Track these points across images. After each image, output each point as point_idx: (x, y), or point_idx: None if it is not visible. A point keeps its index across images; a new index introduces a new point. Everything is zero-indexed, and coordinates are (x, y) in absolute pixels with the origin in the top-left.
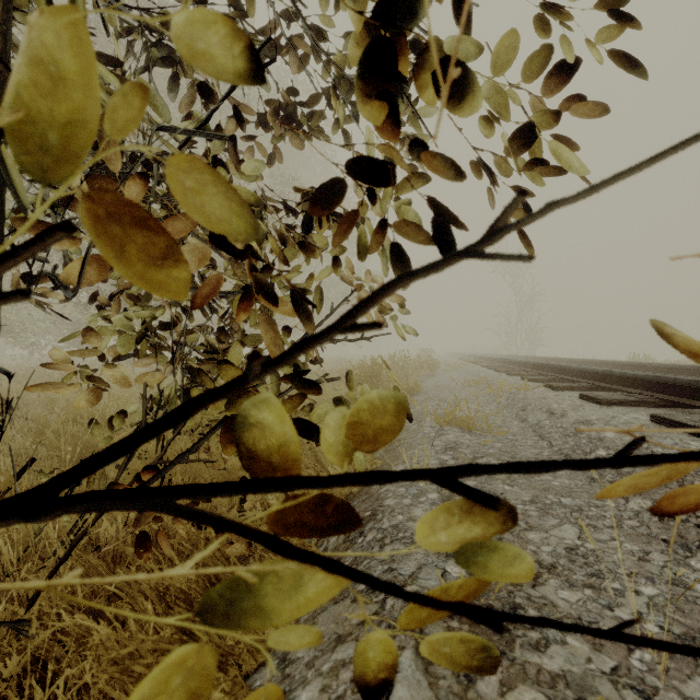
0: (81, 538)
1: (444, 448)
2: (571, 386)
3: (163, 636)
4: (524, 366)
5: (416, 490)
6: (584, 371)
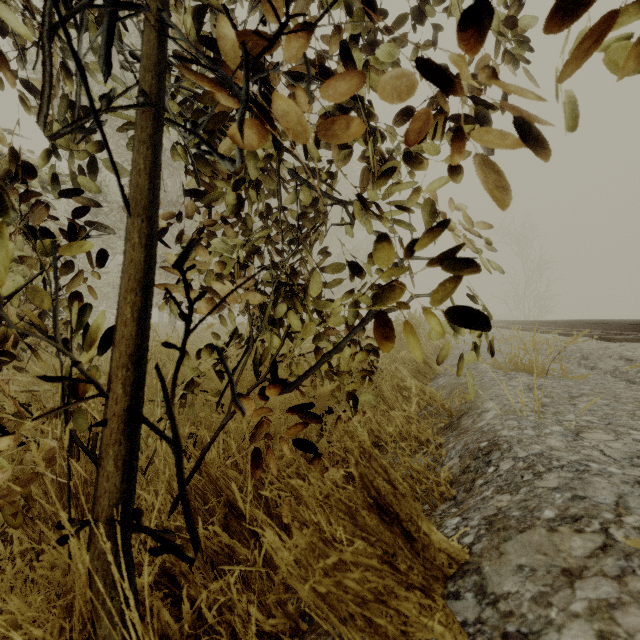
0: (209, 447)
1: (528, 388)
2: (630, 338)
3: (357, 550)
4: (553, 326)
5: (530, 423)
6: None
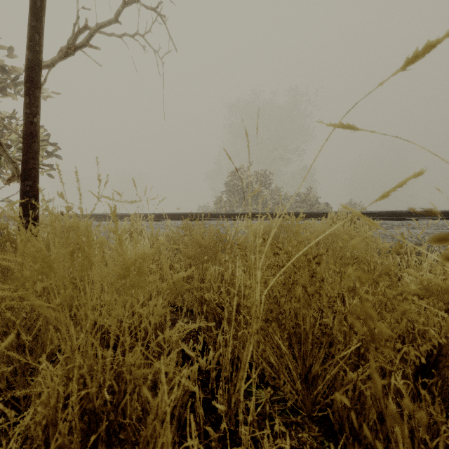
0: None
1: None
2: None
3: None
4: None
5: None
6: None
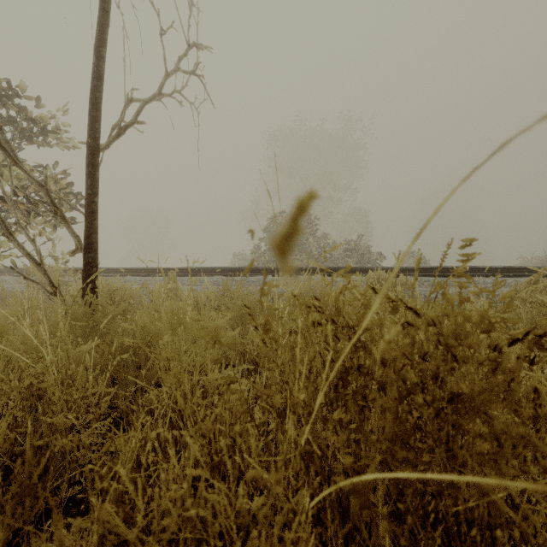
0: None
1: None
2: None
3: None
4: None
5: None
6: None
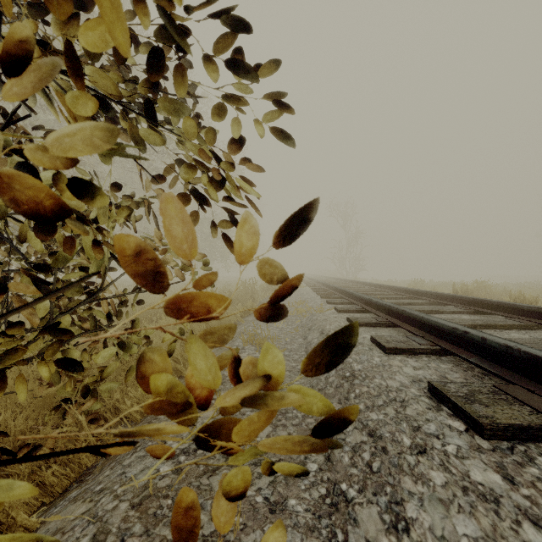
0: None
1: None
2: (348, 309)
3: None
4: (335, 290)
5: None
6: (360, 298)
